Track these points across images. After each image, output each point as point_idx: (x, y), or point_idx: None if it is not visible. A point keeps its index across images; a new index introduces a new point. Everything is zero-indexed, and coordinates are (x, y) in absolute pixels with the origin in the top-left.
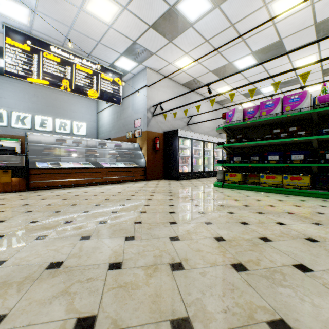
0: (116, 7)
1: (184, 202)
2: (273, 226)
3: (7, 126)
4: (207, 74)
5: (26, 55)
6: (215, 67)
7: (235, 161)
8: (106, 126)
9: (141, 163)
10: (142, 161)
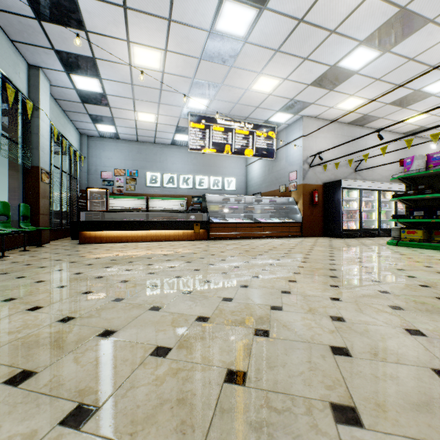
0: (277, 81)
1: (344, 252)
2: (417, 267)
3: (177, 187)
4: (383, 108)
5: (202, 132)
6: (393, 98)
7: (416, 216)
8: (255, 180)
9: (296, 218)
10: (298, 216)
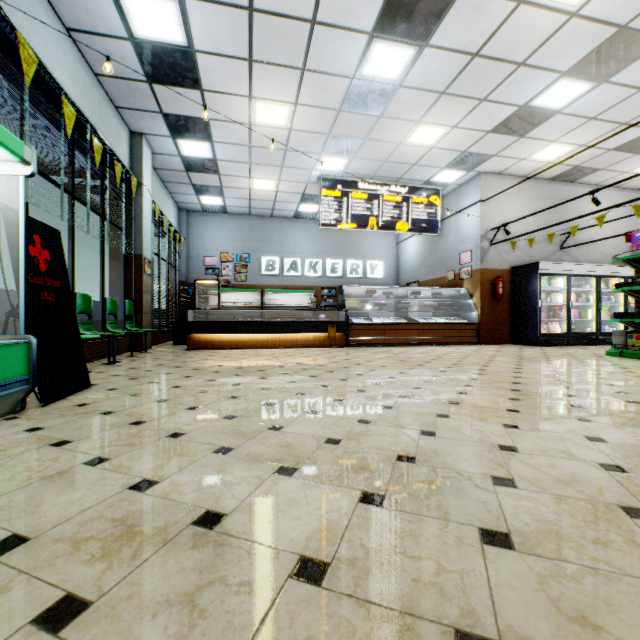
0: (443, 130)
1: (537, 364)
2: (636, 382)
3: (301, 275)
4: (603, 155)
5: (337, 202)
6: (618, 142)
7: None
8: (411, 263)
9: (470, 317)
10: (473, 314)
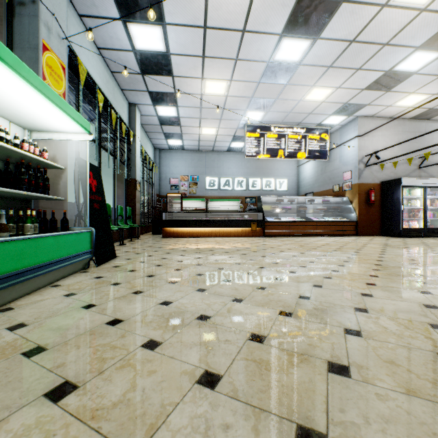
0: (330, 90)
1: (397, 249)
2: None
3: (232, 189)
4: None
5: (257, 140)
6: None
7: None
8: (307, 180)
9: (350, 217)
10: (352, 215)
